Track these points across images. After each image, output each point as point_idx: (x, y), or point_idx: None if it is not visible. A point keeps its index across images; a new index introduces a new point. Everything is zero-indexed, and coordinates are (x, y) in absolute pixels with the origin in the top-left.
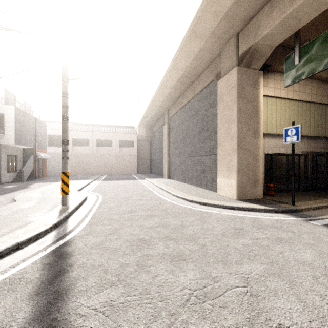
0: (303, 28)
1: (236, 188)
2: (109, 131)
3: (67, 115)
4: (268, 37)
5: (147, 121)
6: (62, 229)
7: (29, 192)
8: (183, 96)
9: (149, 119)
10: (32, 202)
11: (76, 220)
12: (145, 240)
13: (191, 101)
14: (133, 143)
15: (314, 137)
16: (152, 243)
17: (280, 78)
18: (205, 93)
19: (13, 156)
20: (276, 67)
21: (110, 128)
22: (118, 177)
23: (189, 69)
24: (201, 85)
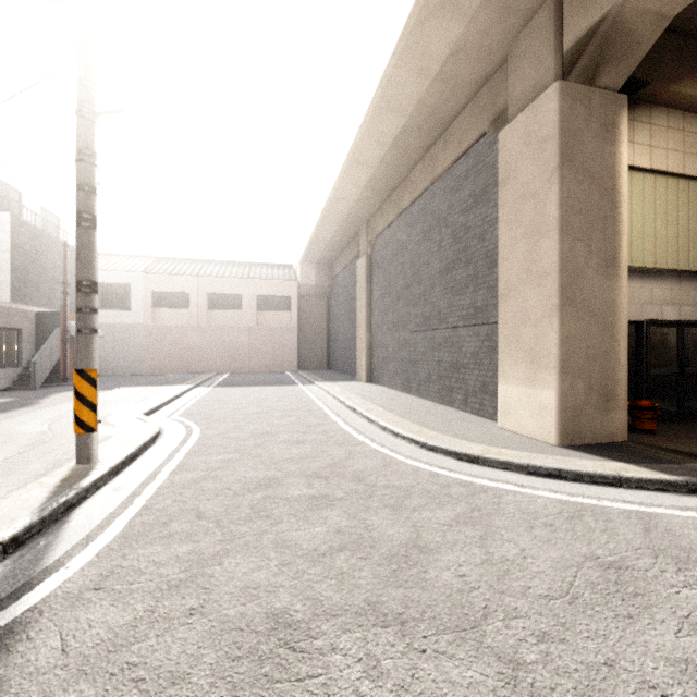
0: None
1: (555, 415)
2: (236, 275)
3: (93, 211)
4: None
5: (320, 250)
6: (31, 557)
7: (24, 419)
8: (405, 185)
9: (324, 247)
10: (6, 450)
11: (95, 515)
12: (291, 621)
13: (426, 195)
14: (289, 302)
15: None
16: (316, 641)
17: (665, 121)
18: (463, 170)
19: (11, 330)
20: (659, 88)
21: (239, 269)
22: (253, 377)
23: (422, 111)
24: (451, 151)
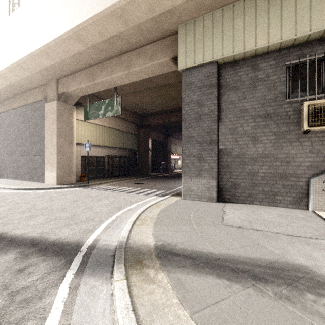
0: None
1: (56, 178)
2: None
3: None
4: (73, 92)
5: None
6: None
7: None
8: (15, 99)
9: None
10: None
11: None
12: None
13: (24, 107)
14: None
15: (112, 147)
16: None
17: None
18: (37, 106)
19: None
20: None
21: None
22: None
23: (19, 83)
24: (32, 98)
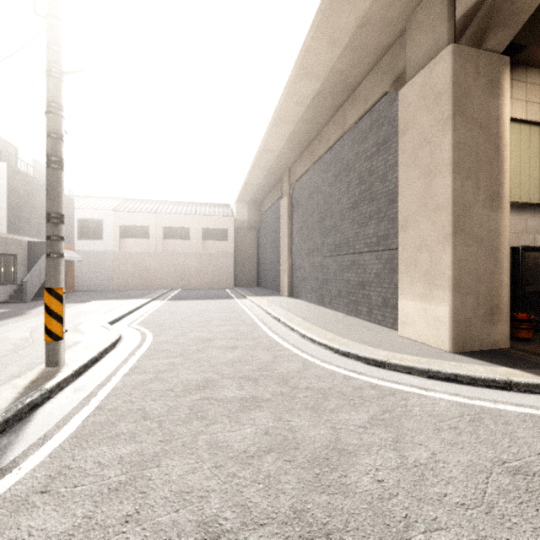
0: None
1: (449, 326)
2: (186, 212)
3: (60, 155)
4: None
5: (251, 192)
6: None
7: (12, 327)
8: (320, 139)
9: (255, 189)
10: None
11: (54, 414)
12: (220, 530)
13: (337, 146)
14: (227, 233)
15: None
16: None
17: (538, 80)
18: (368, 124)
19: (8, 256)
20: (535, 52)
21: (188, 208)
22: (199, 293)
23: (334, 76)
24: (357, 109)
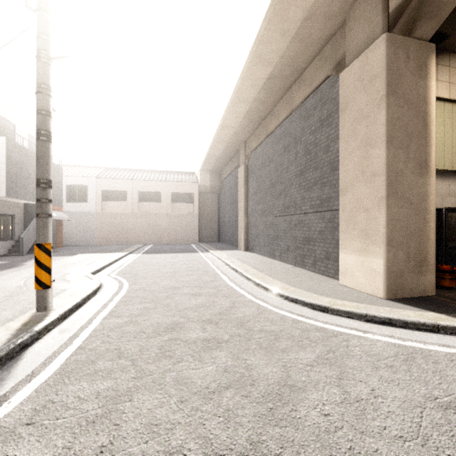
0: None
1: (383, 276)
2: (158, 179)
3: (48, 129)
4: None
5: (213, 162)
6: None
7: (9, 276)
8: (271, 116)
9: (216, 159)
10: None
11: (42, 353)
12: None
13: (286, 122)
14: (192, 197)
15: None
16: None
17: None
18: (312, 103)
19: (7, 216)
20: None
21: (159, 175)
22: (169, 247)
23: (283, 62)
24: (304, 90)
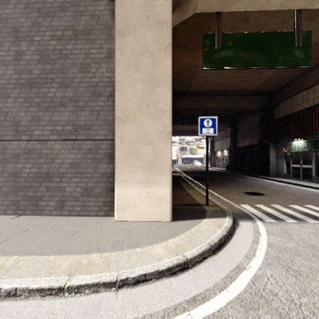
0: (189, 20)
1: (170, 201)
2: None
3: None
4: None
5: None
6: None
7: None
8: None
9: None
10: None
11: None
12: None
13: None
14: None
15: None
16: None
17: None
18: (58, 0)
19: None
20: None
21: None
22: None
23: None
24: None
